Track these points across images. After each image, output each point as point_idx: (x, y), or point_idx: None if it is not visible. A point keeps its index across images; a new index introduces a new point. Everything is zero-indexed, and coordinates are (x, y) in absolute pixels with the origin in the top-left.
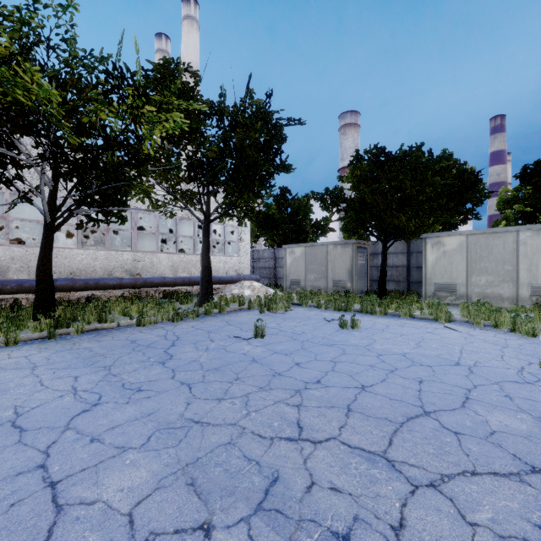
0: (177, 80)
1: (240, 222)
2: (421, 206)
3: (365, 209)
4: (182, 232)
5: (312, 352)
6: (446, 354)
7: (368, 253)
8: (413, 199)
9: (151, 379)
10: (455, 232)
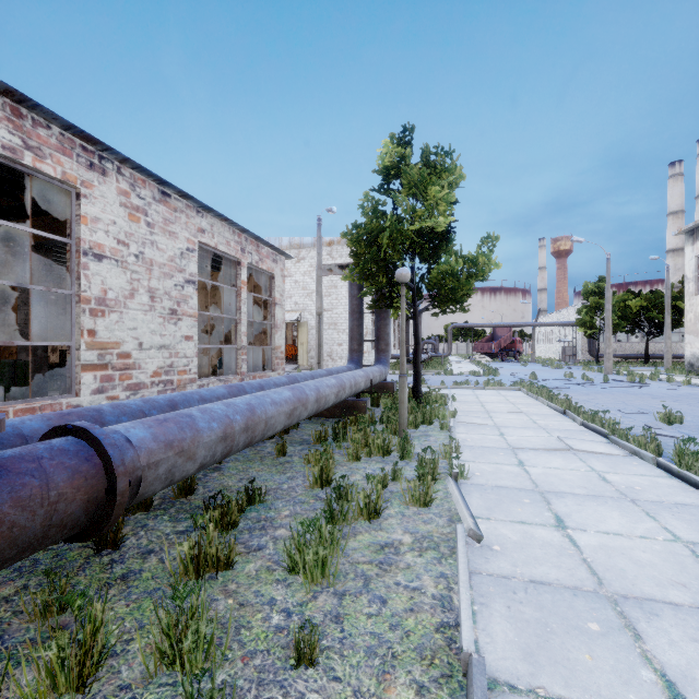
0: None
1: None
2: None
3: None
4: None
5: None
6: None
7: None
8: None
9: None
10: None
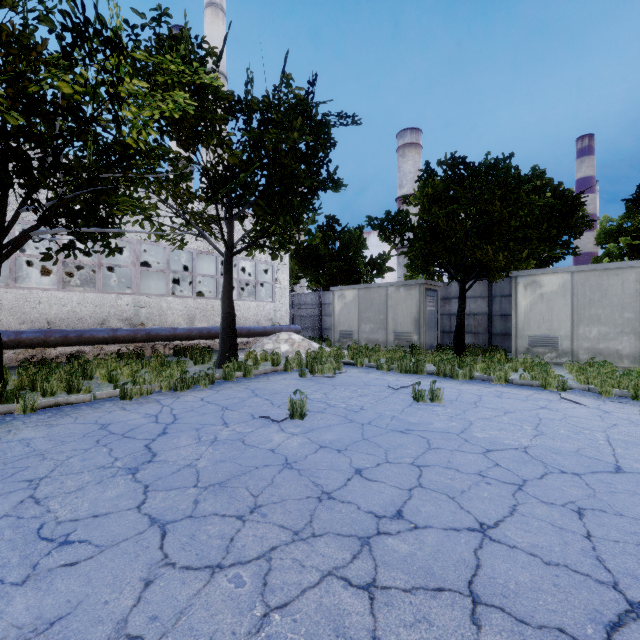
0: (181, 46)
1: (274, 255)
2: (513, 234)
3: (436, 240)
4: (204, 272)
5: (379, 445)
6: (590, 449)
7: (439, 297)
8: (503, 225)
9: (98, 512)
10: (556, 269)
